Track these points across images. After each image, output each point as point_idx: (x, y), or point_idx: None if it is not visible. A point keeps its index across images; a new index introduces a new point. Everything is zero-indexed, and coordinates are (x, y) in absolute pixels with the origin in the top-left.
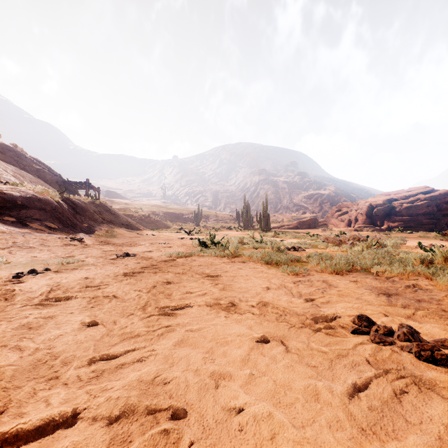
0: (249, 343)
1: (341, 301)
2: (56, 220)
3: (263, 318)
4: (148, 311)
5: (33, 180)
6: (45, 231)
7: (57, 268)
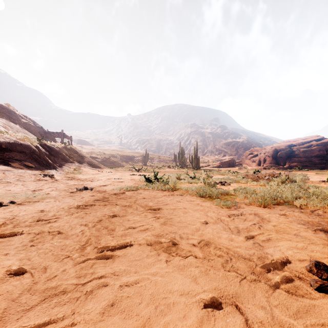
0: (197, 311)
1: (282, 239)
2: (33, 160)
3: (207, 263)
4: (86, 251)
5: (19, 130)
6: (23, 169)
7: (22, 201)
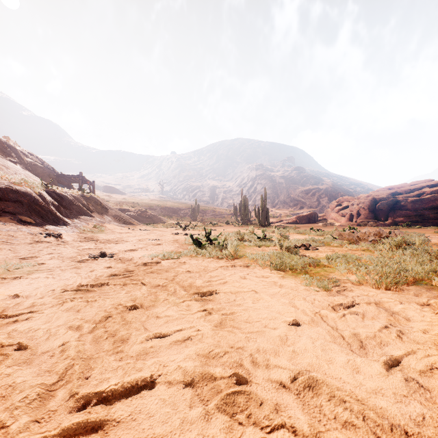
0: None
1: None
2: (34, 213)
3: None
4: (52, 406)
5: (19, 172)
6: (15, 226)
7: None
